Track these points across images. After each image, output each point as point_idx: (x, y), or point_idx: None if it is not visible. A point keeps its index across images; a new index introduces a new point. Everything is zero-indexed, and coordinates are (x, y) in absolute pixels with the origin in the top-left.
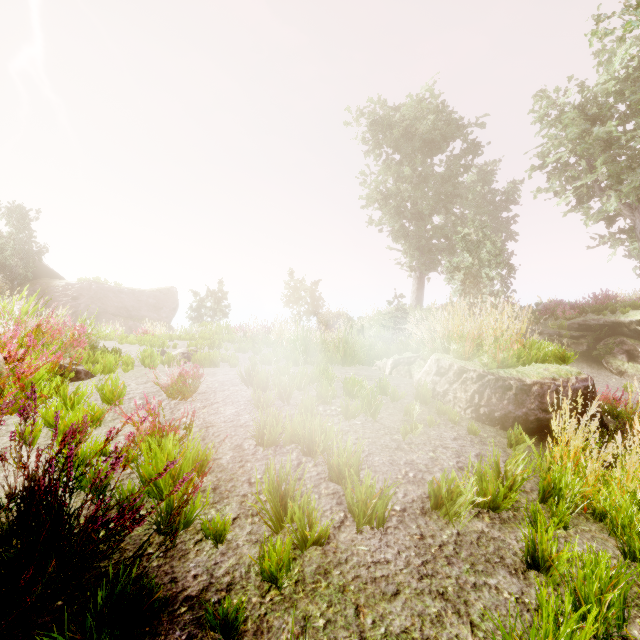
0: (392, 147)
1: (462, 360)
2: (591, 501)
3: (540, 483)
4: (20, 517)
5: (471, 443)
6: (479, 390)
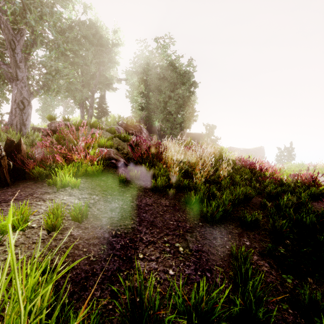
0: None
1: None
2: None
3: None
4: (307, 181)
5: None
6: None
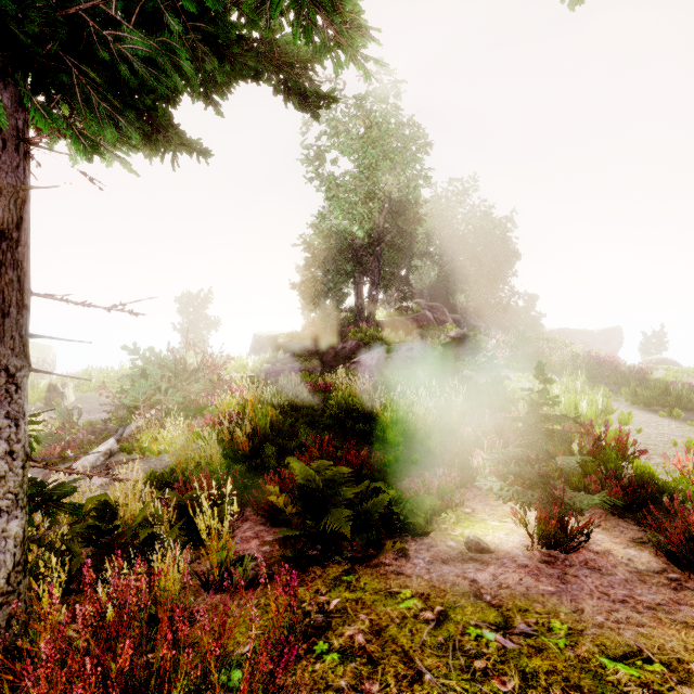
0: None
1: None
2: None
3: None
4: (638, 371)
5: None
6: None
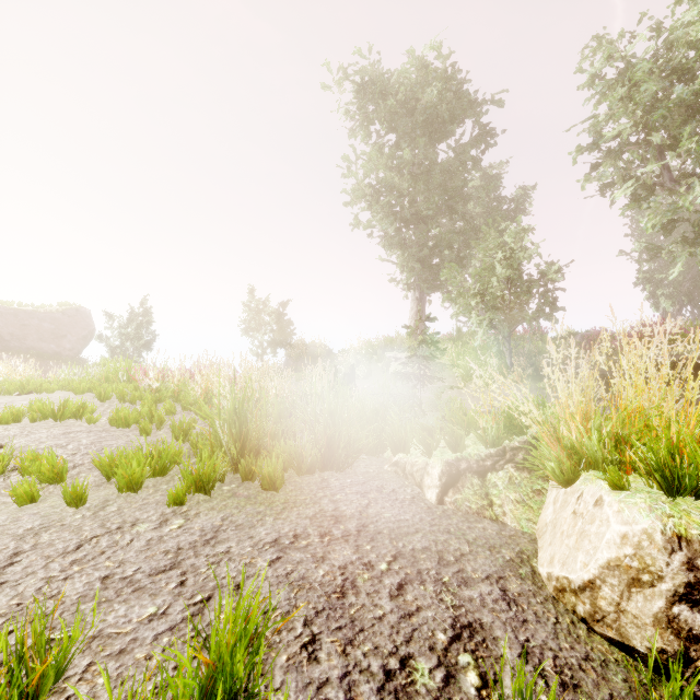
0: (386, 123)
1: None
2: None
3: None
4: None
5: None
6: None
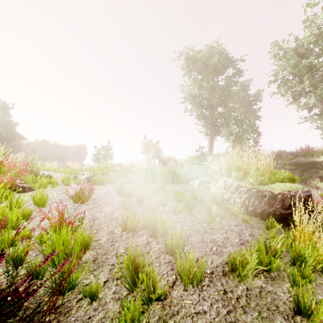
0: (197, 71)
1: (238, 181)
2: (321, 264)
3: (292, 253)
4: None
5: (245, 227)
6: (248, 197)
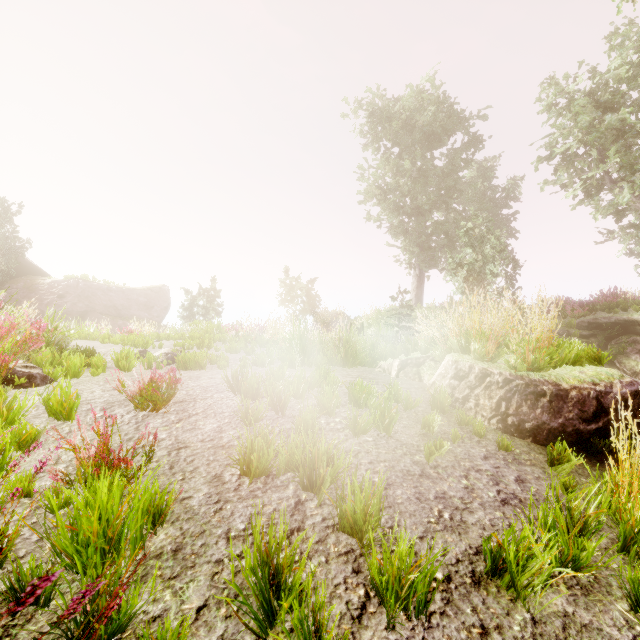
0: (391, 140)
1: (484, 361)
2: None
3: (620, 528)
4: None
5: (505, 462)
6: (506, 396)
